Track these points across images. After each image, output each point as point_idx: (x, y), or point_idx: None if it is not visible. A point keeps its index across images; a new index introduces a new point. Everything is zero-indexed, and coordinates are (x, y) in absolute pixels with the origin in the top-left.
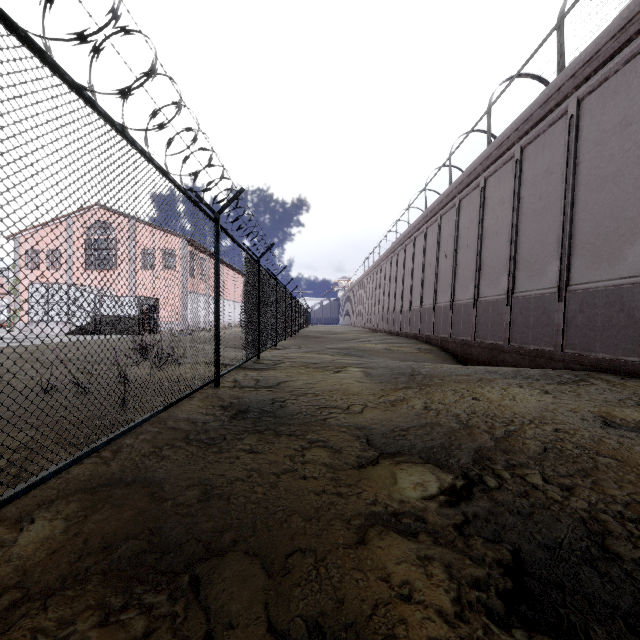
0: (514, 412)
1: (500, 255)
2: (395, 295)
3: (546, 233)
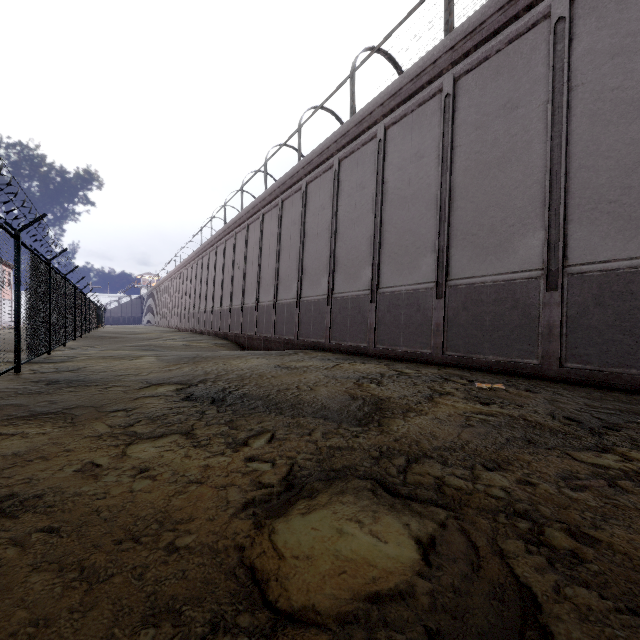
0: (238, 367)
1: (271, 273)
2: (200, 296)
3: (293, 262)
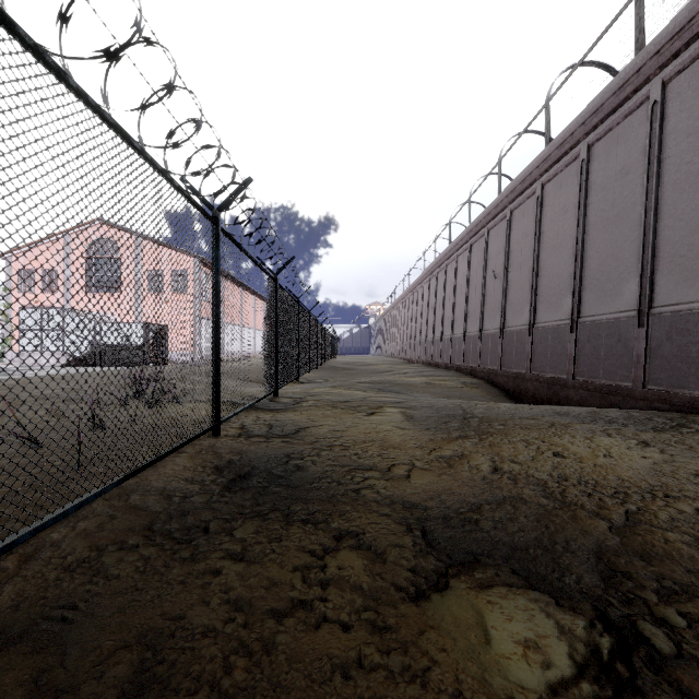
0: (621, 478)
1: (562, 273)
2: (434, 321)
3: (621, 245)
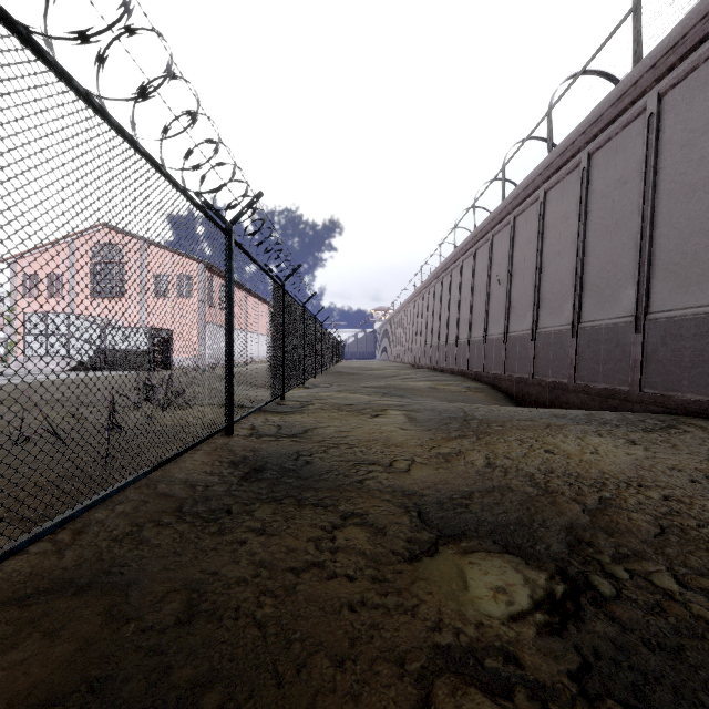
0: (602, 471)
1: (563, 279)
2: (439, 326)
3: (619, 252)
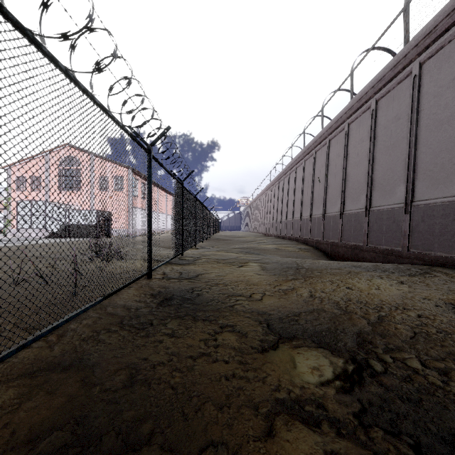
0: (381, 300)
1: (360, 180)
2: (282, 209)
3: (395, 163)
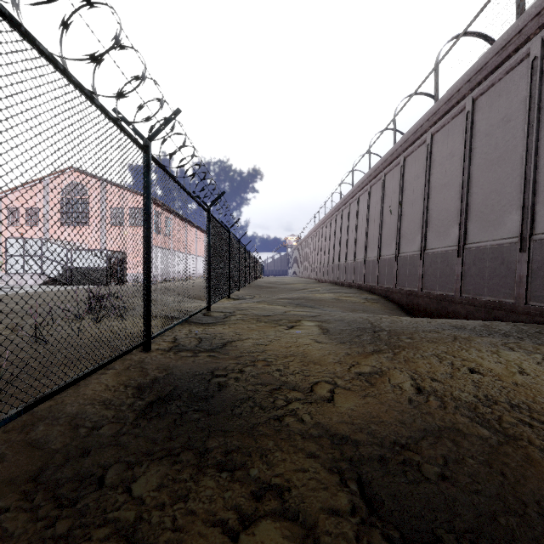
0: None
1: (449, 207)
2: (340, 249)
3: (503, 182)
